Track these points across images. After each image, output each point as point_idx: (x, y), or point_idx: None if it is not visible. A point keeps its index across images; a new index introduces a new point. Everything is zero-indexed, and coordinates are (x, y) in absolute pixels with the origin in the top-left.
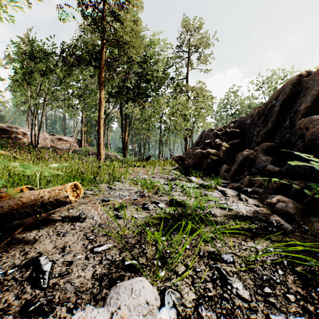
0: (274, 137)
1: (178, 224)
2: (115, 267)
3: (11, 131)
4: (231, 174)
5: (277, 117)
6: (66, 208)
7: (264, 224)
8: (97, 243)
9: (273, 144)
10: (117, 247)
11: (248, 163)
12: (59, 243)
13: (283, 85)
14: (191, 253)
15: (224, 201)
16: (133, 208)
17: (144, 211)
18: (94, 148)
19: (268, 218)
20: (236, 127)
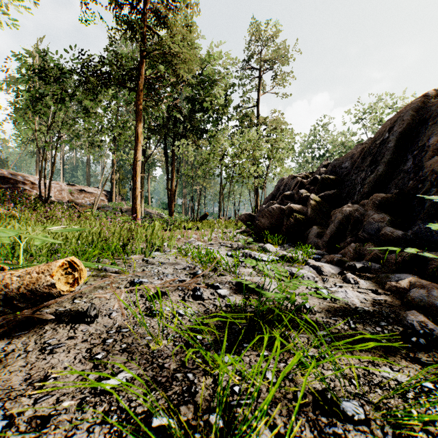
0: (388, 186)
1: (255, 339)
2: (132, 432)
3: (13, 180)
4: (326, 241)
5: (392, 157)
6: (70, 296)
7: (398, 328)
8: (107, 370)
9: (390, 196)
10: (142, 378)
11: (352, 224)
12: (38, 370)
13: (399, 111)
14: (279, 394)
15: (321, 284)
16: (178, 296)
17: (196, 302)
18: (130, 204)
19: (399, 314)
20: (329, 172)
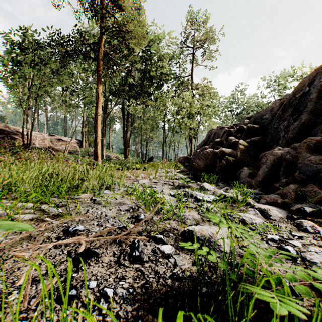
0: (311, 131)
1: None
2: None
3: (7, 131)
4: (258, 180)
5: (314, 107)
6: None
7: None
8: None
9: None
10: None
11: (284, 165)
12: None
13: (316, 68)
14: None
15: (275, 233)
16: (112, 256)
17: (132, 267)
18: None
19: None
20: (252, 123)
